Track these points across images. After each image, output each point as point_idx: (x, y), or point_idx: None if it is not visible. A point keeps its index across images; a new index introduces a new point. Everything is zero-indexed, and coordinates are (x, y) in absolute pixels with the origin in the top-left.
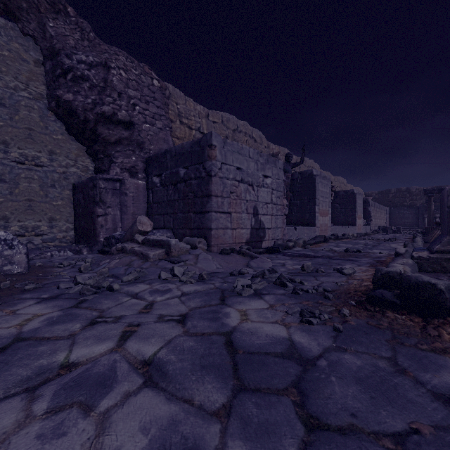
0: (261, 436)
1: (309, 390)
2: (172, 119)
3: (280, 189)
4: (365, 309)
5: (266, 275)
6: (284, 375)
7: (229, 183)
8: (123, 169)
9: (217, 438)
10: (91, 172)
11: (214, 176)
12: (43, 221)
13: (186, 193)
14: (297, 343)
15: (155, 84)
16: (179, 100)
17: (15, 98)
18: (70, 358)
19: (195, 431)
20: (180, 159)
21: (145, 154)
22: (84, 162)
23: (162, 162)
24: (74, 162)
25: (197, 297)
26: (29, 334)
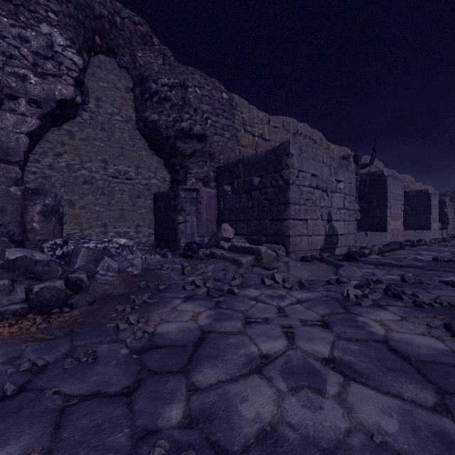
0: None
1: None
2: (238, 129)
3: (352, 193)
4: None
5: (371, 285)
6: None
7: (305, 190)
8: (197, 179)
9: None
10: (167, 183)
11: (292, 184)
12: (132, 227)
13: (261, 200)
14: None
15: (224, 96)
16: (244, 109)
17: (111, 122)
18: (262, 350)
19: (430, 420)
20: (253, 168)
21: (215, 164)
22: (162, 174)
23: (234, 171)
24: (154, 174)
25: (316, 304)
26: (207, 328)
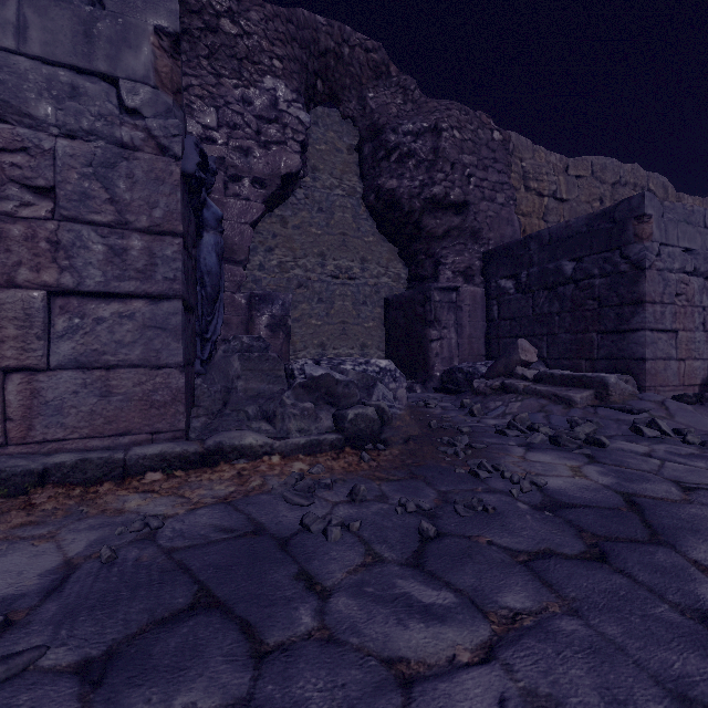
0: None
1: None
2: (515, 187)
3: None
4: None
5: None
6: None
7: (673, 279)
8: (455, 272)
9: None
10: (403, 281)
11: (648, 269)
12: (356, 348)
13: (580, 300)
14: None
15: (495, 137)
16: (525, 154)
17: (330, 199)
18: None
19: None
20: (561, 248)
21: (481, 247)
22: (396, 269)
23: (519, 255)
24: (385, 270)
25: None
26: (621, 489)
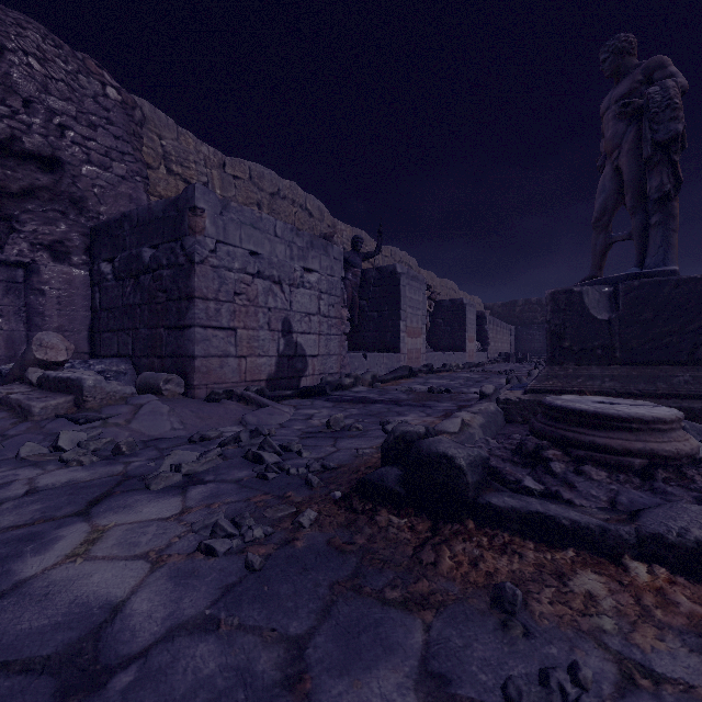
0: None
1: None
2: (150, 164)
3: (336, 292)
4: (350, 508)
5: (241, 441)
6: None
7: (233, 278)
8: (36, 244)
9: None
10: None
11: (201, 264)
12: None
13: (154, 292)
14: (124, 617)
15: (111, 94)
16: (165, 132)
17: None
18: None
19: None
20: (145, 232)
21: (88, 220)
22: None
23: (117, 235)
24: None
25: (46, 498)
26: None
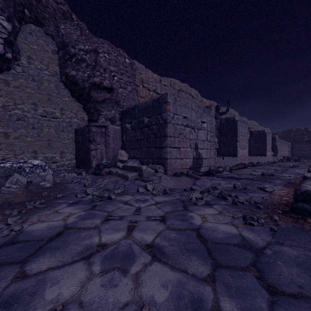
0: (240, 295)
1: (263, 269)
2: (137, 85)
3: (213, 131)
4: (290, 217)
5: (210, 191)
6: (243, 258)
7: (178, 127)
8: (106, 119)
9: (211, 294)
10: (86, 121)
11: (169, 123)
12: (57, 153)
13: (149, 134)
14: (247, 238)
15: (127, 61)
16: (142, 72)
17: (40, 75)
18: (102, 240)
19: (196, 289)
20: (144, 112)
21: (120, 108)
22: (81, 115)
23: (132, 113)
24: (75, 115)
25: (167, 205)
26: (71, 225)
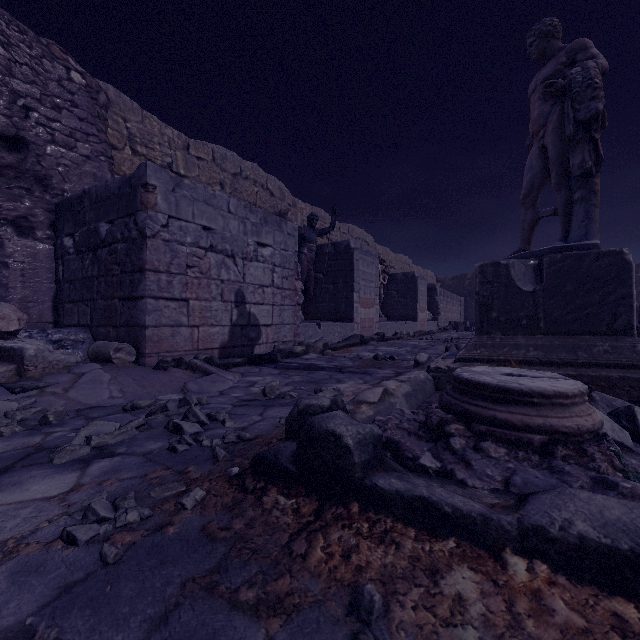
0: None
1: None
2: (115, 145)
3: (290, 265)
4: (241, 487)
5: (168, 410)
6: None
7: (185, 251)
8: (0, 219)
9: None
10: None
11: (153, 238)
12: None
13: (109, 264)
14: None
15: (76, 79)
16: (130, 115)
17: None
18: None
19: None
20: (103, 208)
21: (53, 197)
22: None
23: (78, 211)
24: None
25: None
26: None
